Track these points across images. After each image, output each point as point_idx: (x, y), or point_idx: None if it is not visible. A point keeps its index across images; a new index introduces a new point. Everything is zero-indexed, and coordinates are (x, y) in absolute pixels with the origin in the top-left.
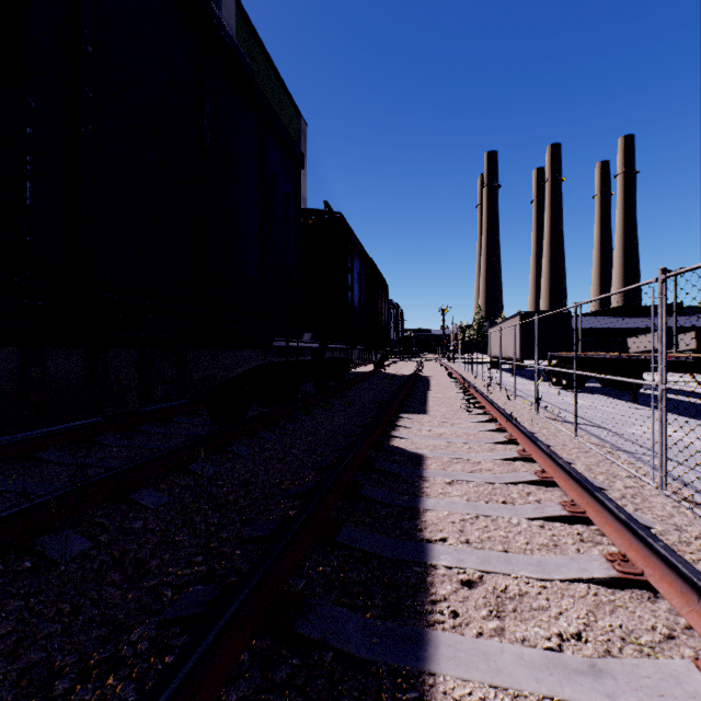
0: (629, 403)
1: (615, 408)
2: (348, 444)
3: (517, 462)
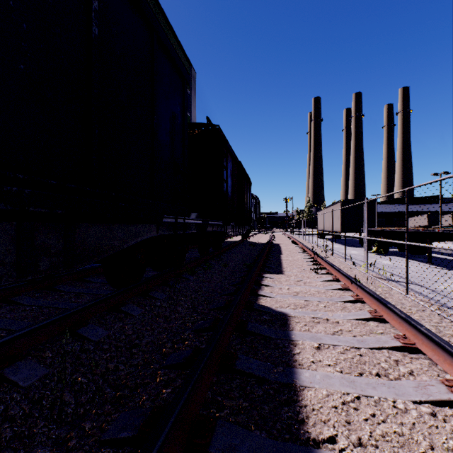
0: (423, 263)
1: (415, 267)
2: (224, 303)
3: (371, 323)
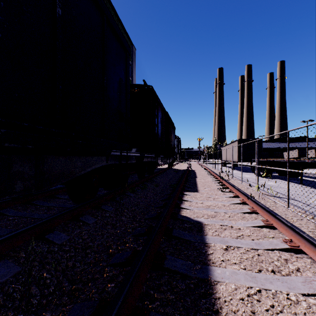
0: (296, 184)
1: (291, 186)
2: (155, 214)
3: (264, 229)
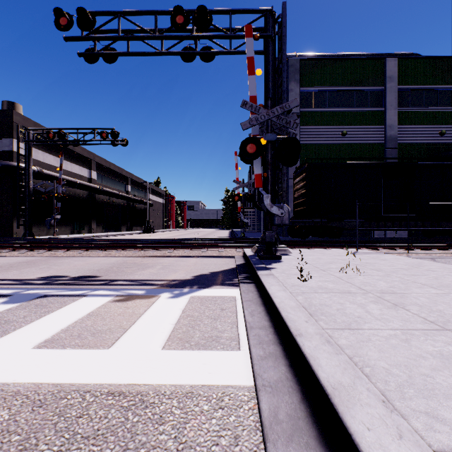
0: None
1: None
2: None
3: None
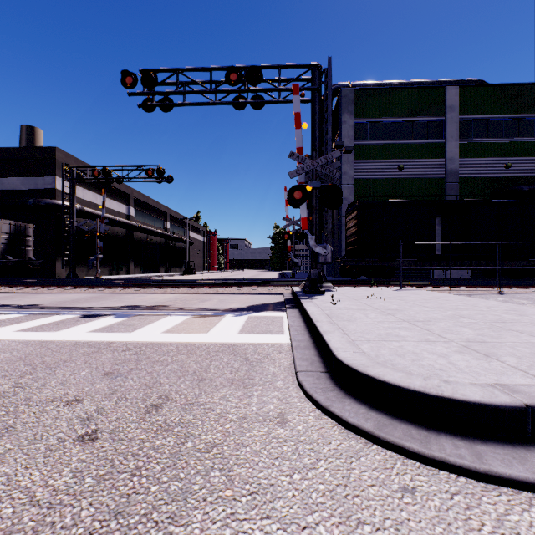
0: None
1: None
2: None
3: None
